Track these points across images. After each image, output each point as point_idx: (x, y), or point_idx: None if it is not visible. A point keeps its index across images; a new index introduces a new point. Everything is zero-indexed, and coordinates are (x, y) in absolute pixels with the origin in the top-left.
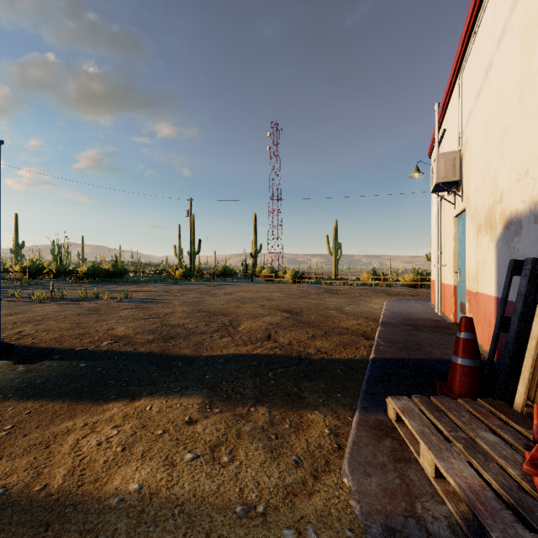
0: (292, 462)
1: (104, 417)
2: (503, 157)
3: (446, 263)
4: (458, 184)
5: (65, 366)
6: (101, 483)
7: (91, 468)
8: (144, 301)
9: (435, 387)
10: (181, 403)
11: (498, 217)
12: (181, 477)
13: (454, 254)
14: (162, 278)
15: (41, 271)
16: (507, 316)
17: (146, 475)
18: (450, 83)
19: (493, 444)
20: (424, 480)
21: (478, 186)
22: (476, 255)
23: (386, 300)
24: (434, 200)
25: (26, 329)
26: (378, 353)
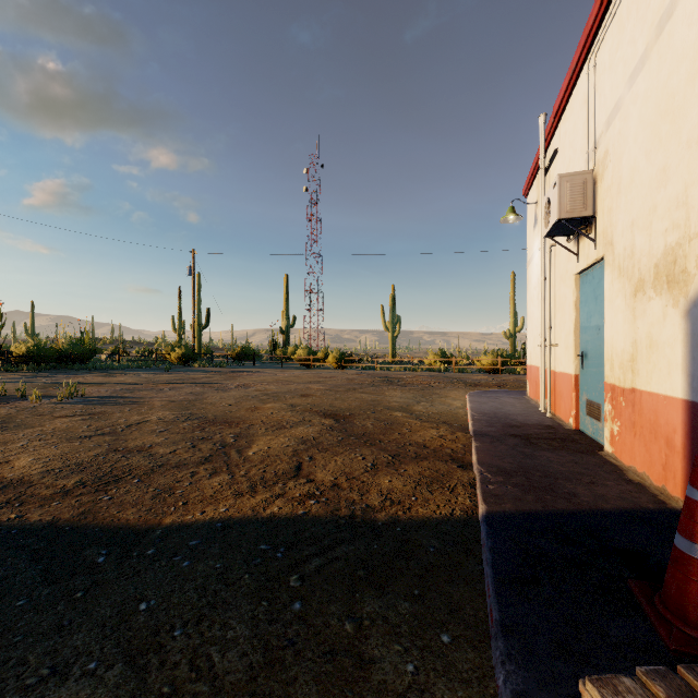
0: None
1: None
2: None
3: (560, 342)
4: (589, 223)
5: None
6: None
7: None
8: (103, 401)
9: (633, 597)
10: None
11: (693, 263)
12: None
13: (575, 328)
14: (150, 363)
15: None
16: None
17: None
18: (571, 75)
19: None
20: None
21: (637, 218)
22: (630, 329)
23: (467, 393)
24: (533, 254)
25: None
26: (491, 501)
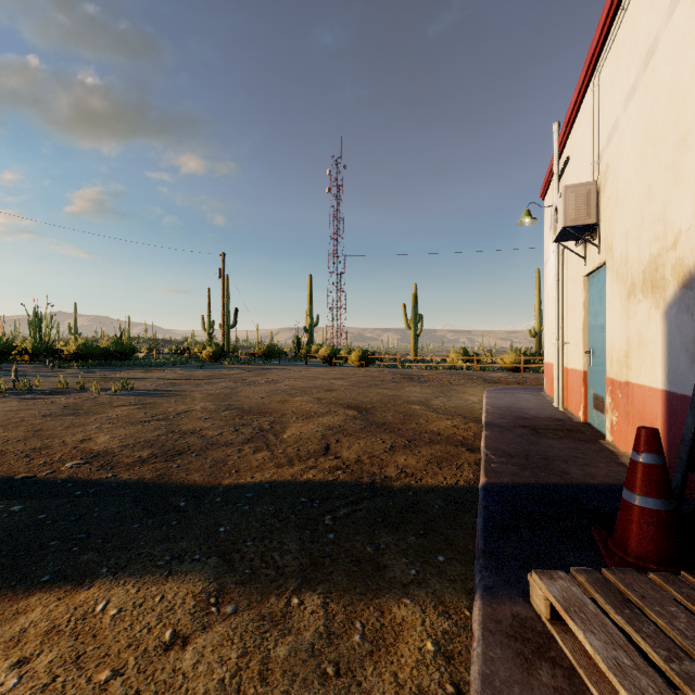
0: None
1: (9, 632)
2: (681, 180)
3: (571, 340)
4: (593, 229)
5: None
6: None
7: None
8: (150, 393)
9: (593, 540)
10: (163, 596)
11: (668, 271)
12: None
13: (584, 327)
14: (184, 360)
15: (10, 350)
16: None
17: None
18: (579, 90)
19: None
20: None
21: (630, 228)
22: (625, 328)
23: (485, 390)
24: (550, 255)
25: None
26: (491, 475)
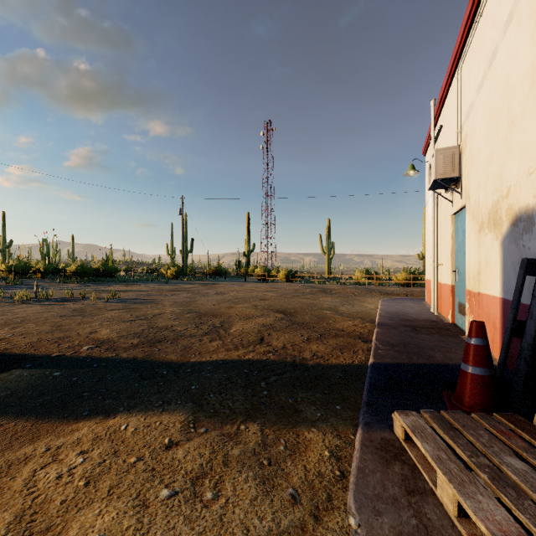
0: (289, 498)
1: (71, 439)
2: (511, 150)
3: (443, 262)
4: (457, 181)
5: (37, 376)
6: (53, 534)
7: (44, 511)
8: (132, 301)
9: (442, 397)
10: (161, 422)
11: (504, 213)
12: (154, 523)
13: (452, 253)
14: (154, 277)
15: (28, 270)
16: (519, 319)
17: (110, 521)
18: (448, 77)
19: (523, 473)
20: (444, 519)
21: (480, 181)
22: (477, 253)
23: (380, 300)
24: (429, 198)
25: (1, 333)
26: (377, 357)
